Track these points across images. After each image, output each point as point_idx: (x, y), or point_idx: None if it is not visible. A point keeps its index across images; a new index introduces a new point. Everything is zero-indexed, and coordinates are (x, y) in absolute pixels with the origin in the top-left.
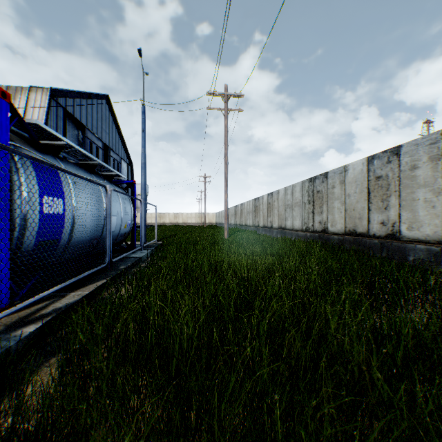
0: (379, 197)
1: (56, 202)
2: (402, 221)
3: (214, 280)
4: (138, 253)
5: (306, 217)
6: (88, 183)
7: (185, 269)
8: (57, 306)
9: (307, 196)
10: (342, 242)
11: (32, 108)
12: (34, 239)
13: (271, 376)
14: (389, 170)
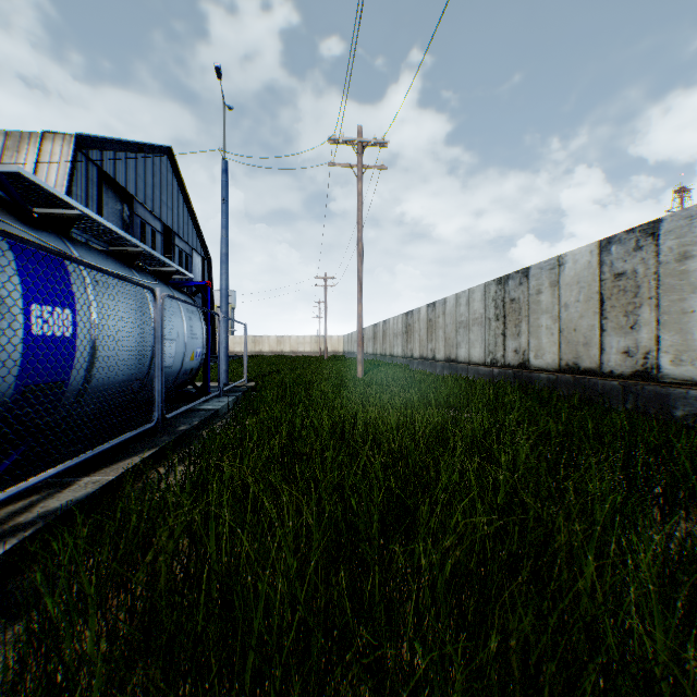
0: (620, 309)
1: (58, 314)
2: (663, 349)
3: (340, 456)
4: (213, 403)
5: (493, 343)
6: (124, 283)
7: (289, 434)
8: (50, 507)
9: (494, 308)
10: (555, 385)
11: (47, 167)
12: (13, 382)
13: (465, 691)
14: (638, 263)
